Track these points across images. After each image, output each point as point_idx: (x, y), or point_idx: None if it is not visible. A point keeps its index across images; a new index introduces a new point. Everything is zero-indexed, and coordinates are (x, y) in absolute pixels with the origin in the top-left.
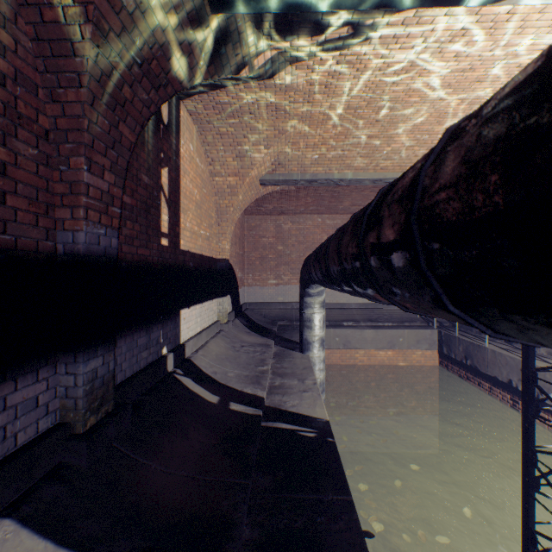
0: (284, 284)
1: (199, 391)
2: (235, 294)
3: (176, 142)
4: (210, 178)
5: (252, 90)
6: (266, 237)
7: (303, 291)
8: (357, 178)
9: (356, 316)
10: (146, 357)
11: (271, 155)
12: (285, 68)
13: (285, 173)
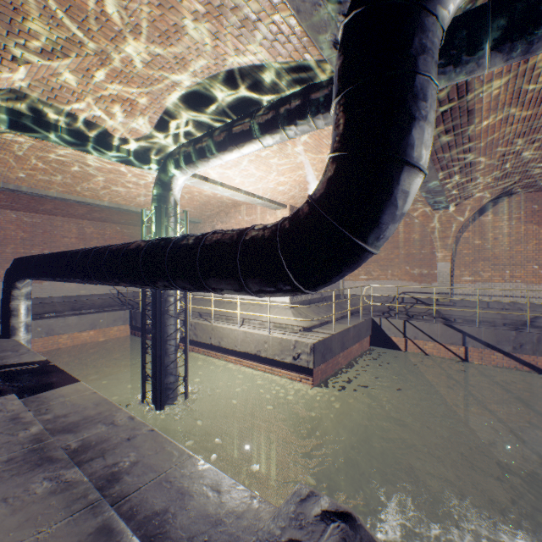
0: None
1: None
2: None
3: None
4: None
5: None
6: None
7: (9, 286)
8: (64, 198)
9: (60, 308)
10: None
11: None
12: (9, 134)
13: None
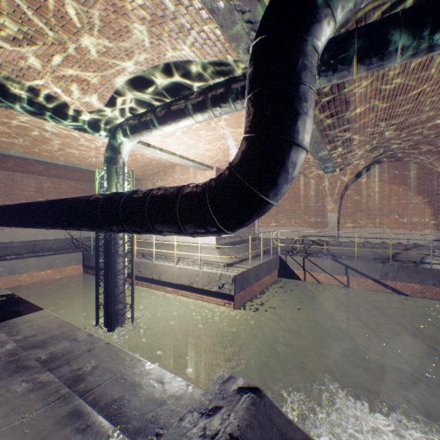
0: None
1: None
2: None
3: None
4: None
5: None
6: None
7: None
8: (25, 157)
9: (20, 251)
10: None
11: None
12: None
13: None
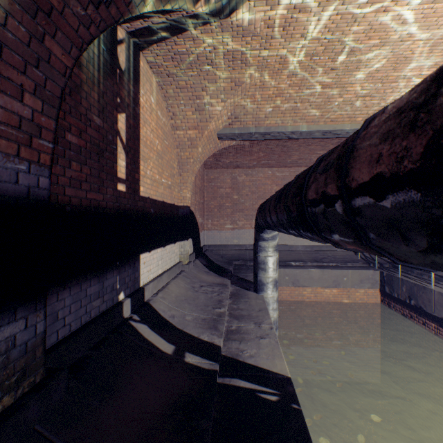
0: (238, 228)
1: (154, 339)
2: (196, 237)
3: (135, 91)
4: (172, 131)
5: (209, 36)
6: (223, 188)
7: (257, 236)
8: (308, 131)
9: (303, 257)
10: (98, 306)
11: (227, 109)
12: (242, 4)
13: (240, 127)
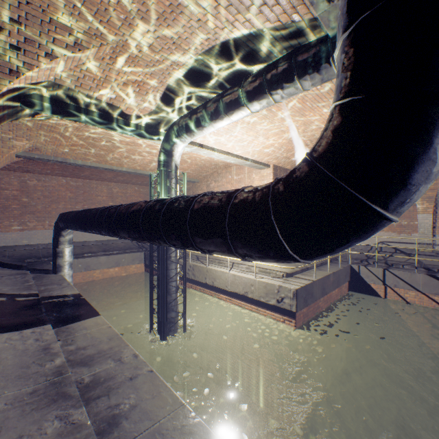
0: (30, 229)
1: None
2: None
3: None
4: None
5: None
6: (9, 190)
7: (57, 234)
8: (95, 166)
9: (95, 250)
10: None
11: (31, 143)
12: (53, 119)
13: (40, 154)
